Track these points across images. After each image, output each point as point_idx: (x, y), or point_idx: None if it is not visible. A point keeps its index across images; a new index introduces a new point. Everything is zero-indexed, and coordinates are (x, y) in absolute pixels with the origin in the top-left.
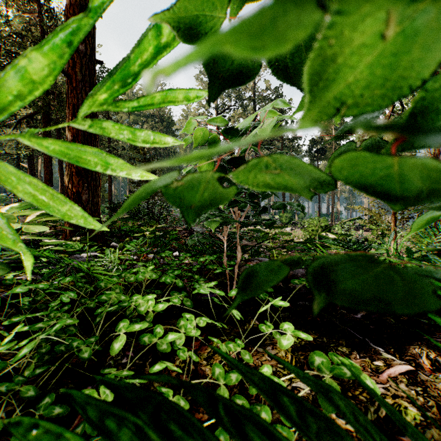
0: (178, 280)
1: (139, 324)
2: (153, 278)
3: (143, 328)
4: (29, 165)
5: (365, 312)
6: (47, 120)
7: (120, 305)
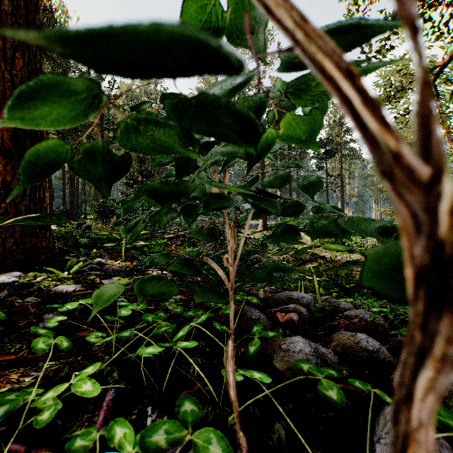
0: None
1: None
2: None
3: None
4: None
5: None
6: None
7: None
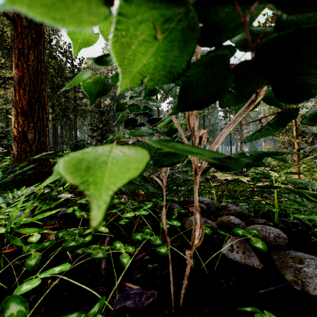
0: None
1: None
2: None
3: None
4: None
5: None
6: None
7: None
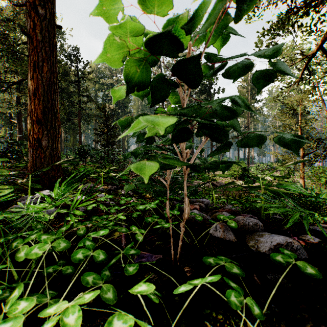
0: (97, 251)
1: None
2: (59, 248)
3: None
4: (18, 121)
5: None
6: None
7: None
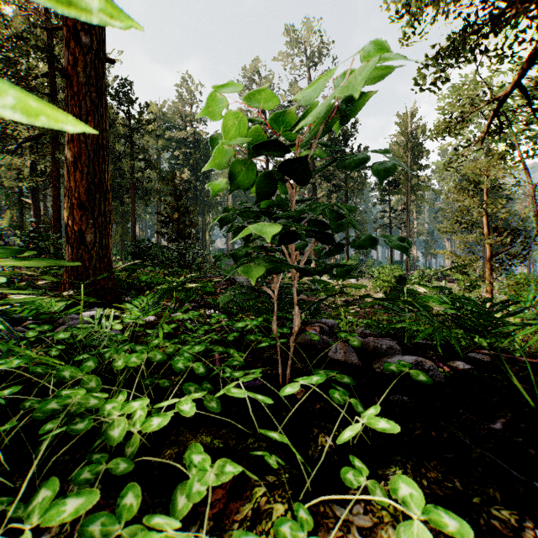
0: (197, 364)
1: (78, 496)
2: (156, 360)
3: (83, 511)
4: (33, 201)
5: (505, 417)
6: (54, 144)
7: (69, 428)
